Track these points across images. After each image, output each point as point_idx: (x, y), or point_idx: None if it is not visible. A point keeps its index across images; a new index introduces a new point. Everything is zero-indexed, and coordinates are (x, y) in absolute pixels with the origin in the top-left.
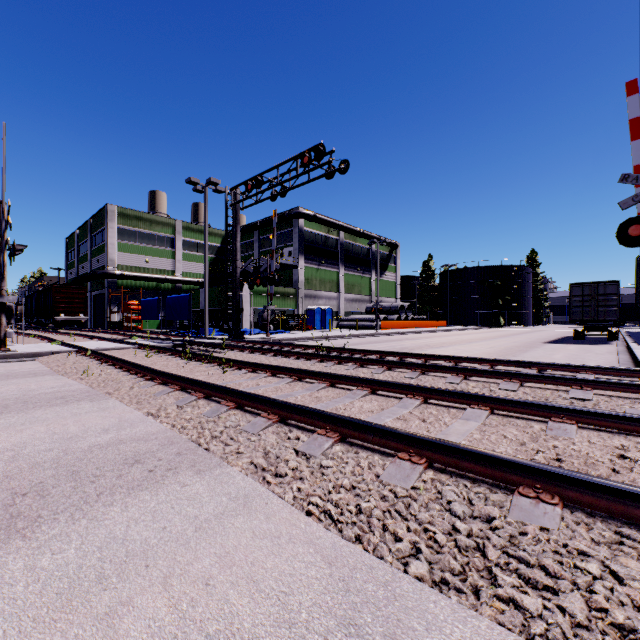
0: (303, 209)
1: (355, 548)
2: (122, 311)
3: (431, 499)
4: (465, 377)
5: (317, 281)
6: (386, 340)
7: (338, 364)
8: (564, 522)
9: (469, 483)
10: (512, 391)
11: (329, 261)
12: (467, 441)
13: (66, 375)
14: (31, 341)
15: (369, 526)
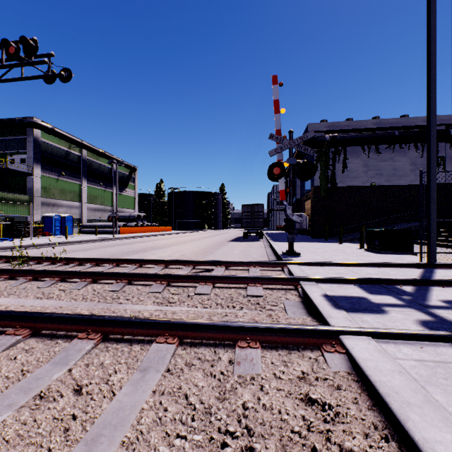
0: (39, 120)
1: None
2: None
3: None
4: (168, 283)
5: (57, 190)
6: (119, 244)
7: (33, 280)
8: None
9: None
10: (206, 295)
11: (71, 174)
12: None
13: None
14: None
15: None
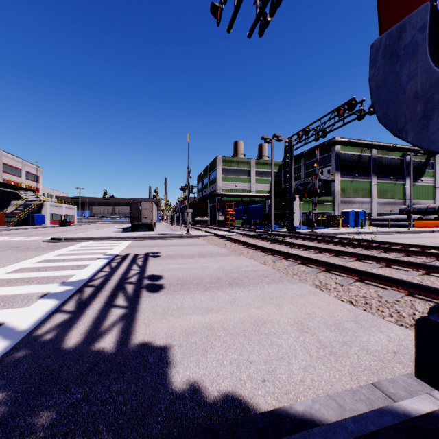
0: (339, 138)
1: (361, 311)
2: (224, 215)
3: (404, 304)
4: None
5: (351, 190)
6: (416, 237)
7: (365, 250)
8: None
9: (431, 303)
10: None
11: (362, 174)
12: None
13: (216, 245)
14: (191, 230)
15: (369, 307)
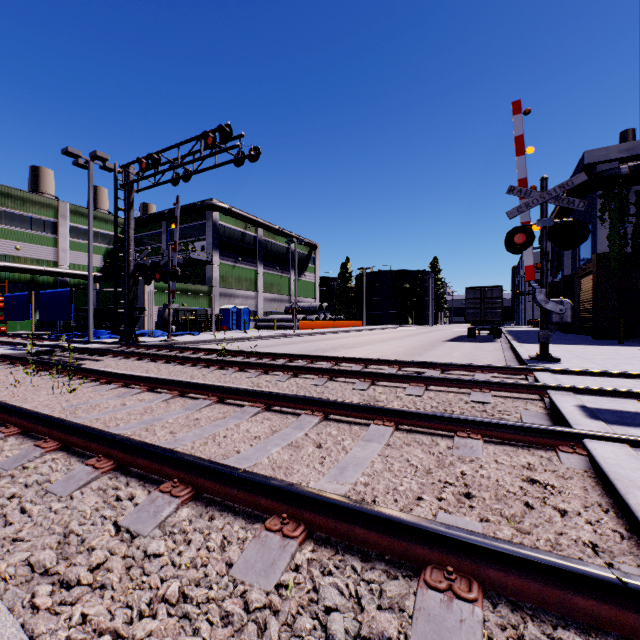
0: (217, 201)
1: None
2: None
3: (300, 612)
4: (373, 382)
5: (233, 279)
6: (302, 341)
7: (240, 371)
8: (488, 636)
9: (360, 565)
10: (418, 396)
11: (246, 258)
12: (366, 476)
13: None
14: None
15: None
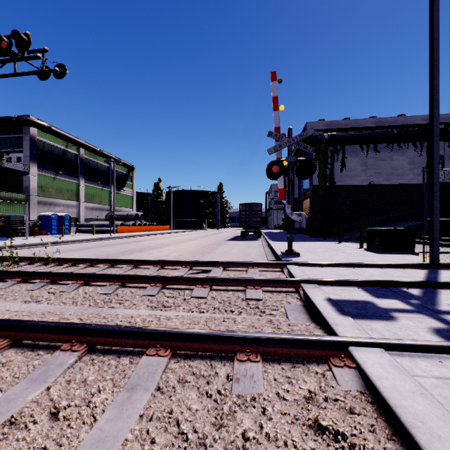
0: (36, 118)
1: None
2: None
3: None
4: (164, 286)
5: (54, 189)
6: (116, 243)
7: (22, 282)
8: None
9: None
10: (203, 298)
11: (68, 172)
12: None
13: None
14: None
15: None
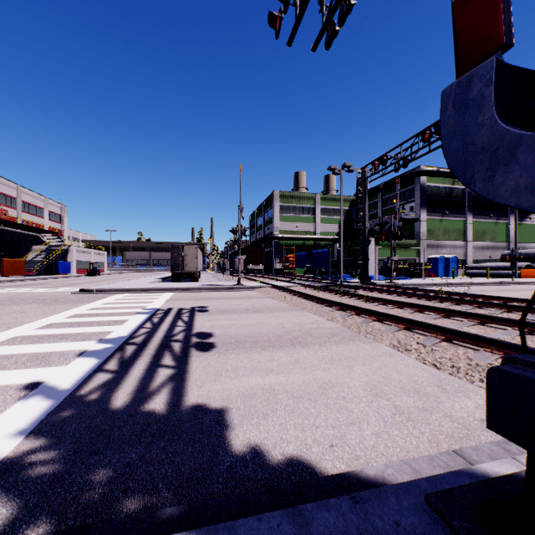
0: (424, 167)
1: (446, 374)
2: (283, 262)
3: None
4: None
5: (440, 231)
6: (522, 289)
7: (456, 305)
8: None
9: None
10: None
11: (454, 211)
12: None
13: (274, 299)
14: (243, 280)
15: (456, 370)
